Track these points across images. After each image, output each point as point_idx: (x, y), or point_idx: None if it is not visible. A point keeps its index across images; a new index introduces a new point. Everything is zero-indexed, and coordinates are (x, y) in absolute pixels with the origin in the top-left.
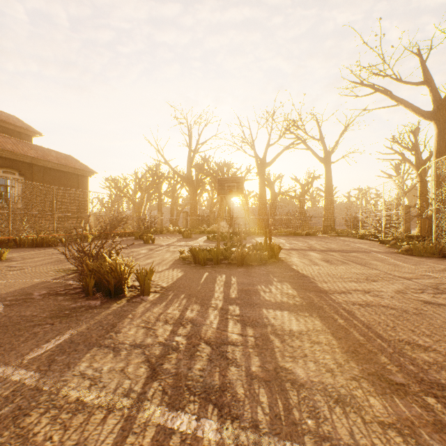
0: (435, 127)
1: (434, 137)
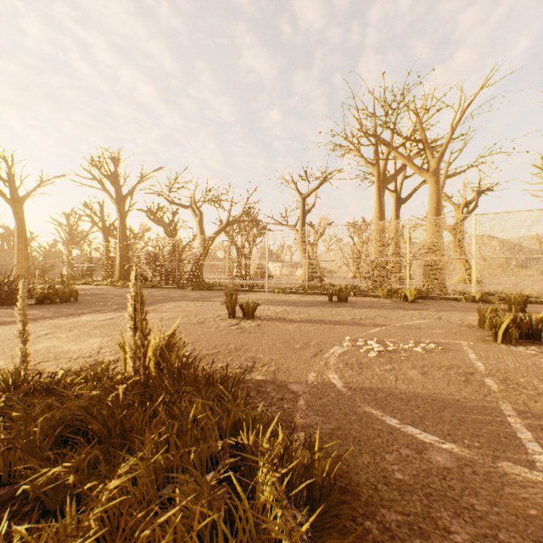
0: (120, 211)
1: (119, 217)
